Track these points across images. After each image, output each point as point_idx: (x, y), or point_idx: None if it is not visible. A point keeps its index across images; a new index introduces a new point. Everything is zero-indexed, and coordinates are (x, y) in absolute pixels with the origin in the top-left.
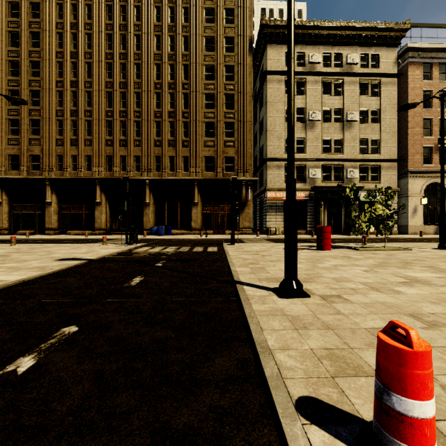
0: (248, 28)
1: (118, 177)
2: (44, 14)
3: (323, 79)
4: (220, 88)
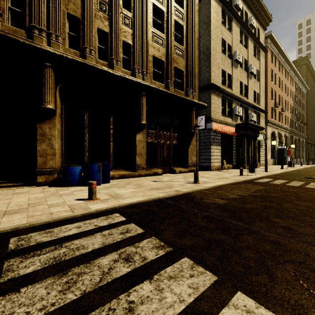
0: None
1: None
2: None
3: (239, 27)
4: None
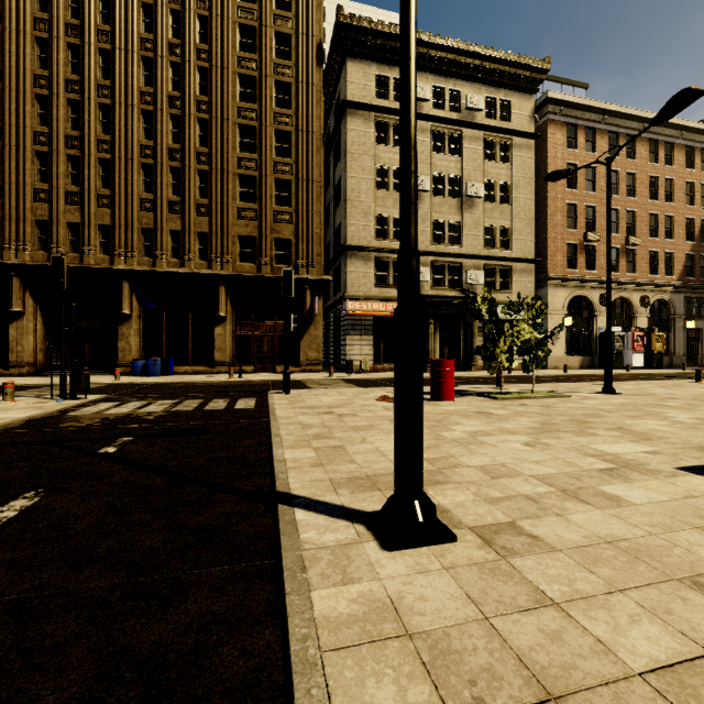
0: (315, 23)
1: None
2: None
3: (432, 126)
4: (267, 118)
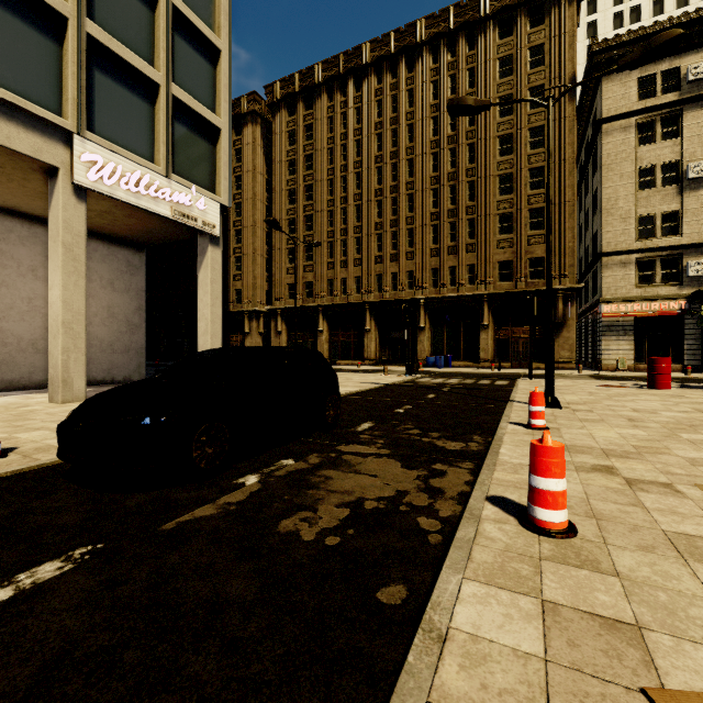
0: (567, 63)
1: (389, 299)
2: (316, 133)
3: None
4: (521, 163)
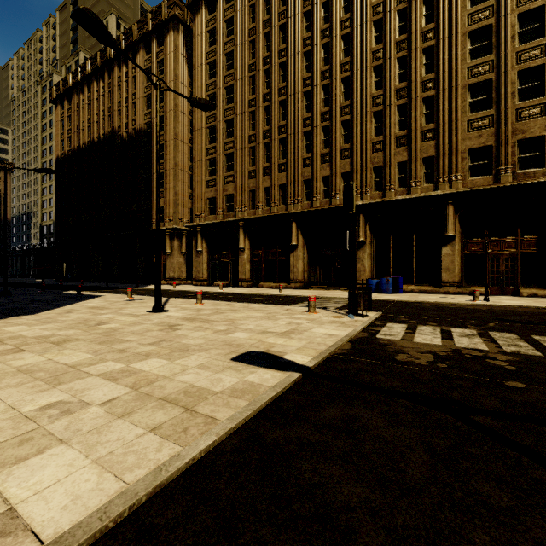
0: None
1: (319, 207)
2: (237, 26)
3: None
4: (507, 6)
